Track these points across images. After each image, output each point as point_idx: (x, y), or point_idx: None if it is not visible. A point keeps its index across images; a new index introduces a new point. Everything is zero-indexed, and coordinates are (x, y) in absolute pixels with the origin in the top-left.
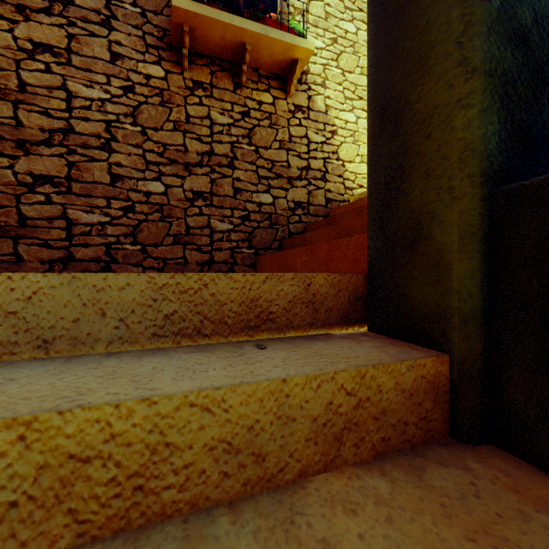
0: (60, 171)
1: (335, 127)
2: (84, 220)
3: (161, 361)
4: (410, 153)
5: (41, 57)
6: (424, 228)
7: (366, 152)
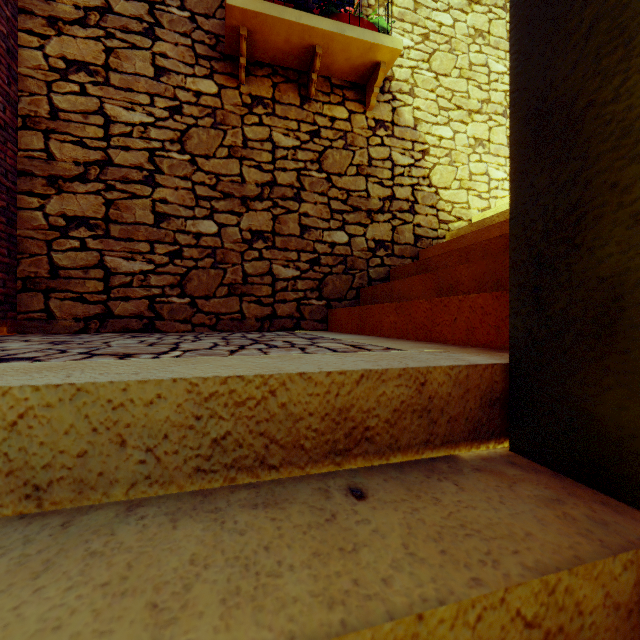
0: (97, 212)
1: (427, 145)
2: (124, 269)
3: (205, 534)
4: (597, 185)
5: (75, 76)
6: (628, 309)
7: (466, 175)
